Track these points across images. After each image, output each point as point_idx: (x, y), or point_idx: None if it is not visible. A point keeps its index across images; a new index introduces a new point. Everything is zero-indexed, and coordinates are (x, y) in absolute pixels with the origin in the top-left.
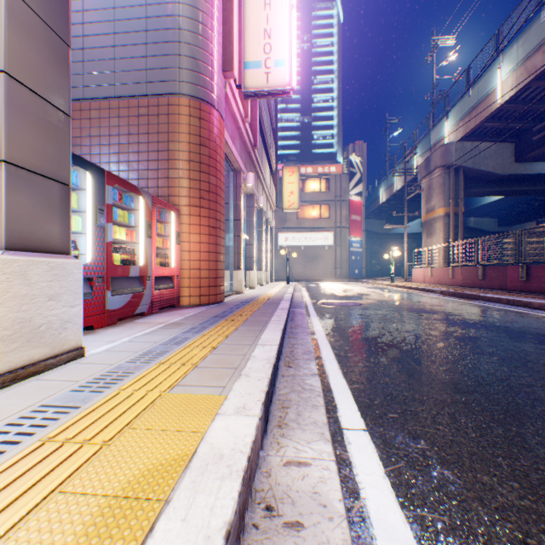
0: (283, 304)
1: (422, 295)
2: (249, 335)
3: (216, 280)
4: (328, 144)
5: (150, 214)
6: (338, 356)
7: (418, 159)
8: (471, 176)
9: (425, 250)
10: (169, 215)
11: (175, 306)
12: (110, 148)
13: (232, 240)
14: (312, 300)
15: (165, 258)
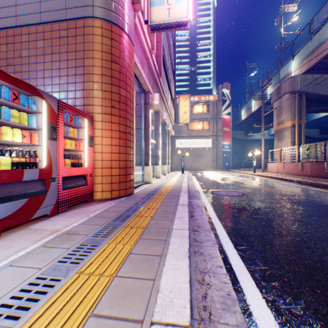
0: (182, 197)
1: (284, 183)
2: (144, 272)
3: (126, 176)
4: (207, 83)
5: (54, 117)
6: (280, 317)
7: (270, 89)
8: (310, 99)
9: (276, 150)
10: (83, 120)
11: (88, 200)
12: (37, 66)
13: (142, 143)
14: (202, 188)
15: (78, 159)
